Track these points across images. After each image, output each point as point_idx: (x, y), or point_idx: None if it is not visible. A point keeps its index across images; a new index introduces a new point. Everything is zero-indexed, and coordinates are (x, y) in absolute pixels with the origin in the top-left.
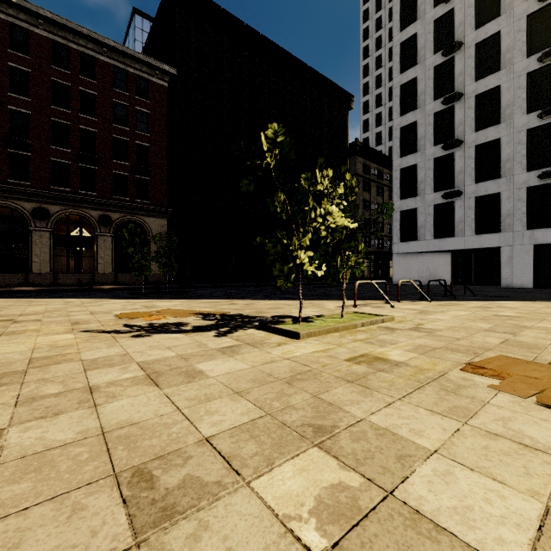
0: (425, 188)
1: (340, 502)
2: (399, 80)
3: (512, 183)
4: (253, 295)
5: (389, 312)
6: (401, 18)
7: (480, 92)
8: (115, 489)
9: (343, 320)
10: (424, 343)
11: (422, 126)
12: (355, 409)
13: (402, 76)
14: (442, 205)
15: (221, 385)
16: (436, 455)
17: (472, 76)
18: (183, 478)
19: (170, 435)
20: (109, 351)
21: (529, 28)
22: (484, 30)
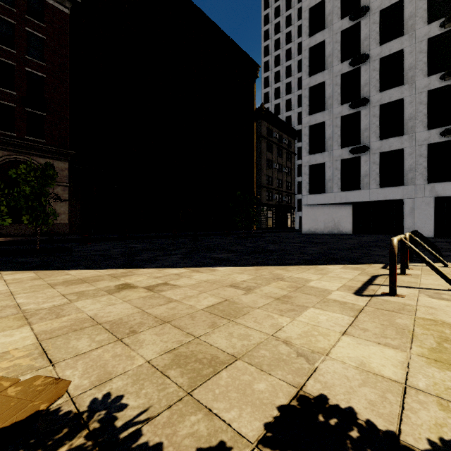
0: (333, 144)
1: None
2: (307, 43)
3: (414, 140)
4: (168, 255)
5: None
6: None
7: (385, 55)
8: None
9: None
10: None
11: (329, 87)
12: None
13: (311, 39)
14: (348, 160)
15: None
16: None
17: (376, 40)
18: None
19: None
20: None
21: None
22: None
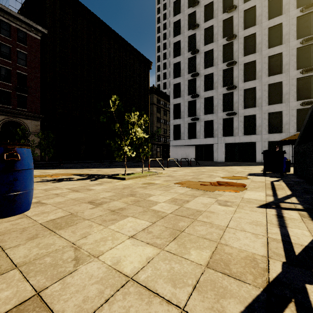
0: (184, 115)
1: (135, 200)
2: (173, 61)
3: (217, 116)
4: (99, 166)
5: (162, 171)
6: (174, 31)
7: (206, 74)
8: (86, 203)
9: (142, 174)
10: (168, 179)
11: (183, 85)
12: (141, 191)
13: (174, 59)
14: (191, 123)
15: (101, 190)
16: (157, 195)
17: (203, 66)
18: (101, 201)
19: (92, 198)
20: (48, 187)
21: (223, 51)
22: (207, 47)
